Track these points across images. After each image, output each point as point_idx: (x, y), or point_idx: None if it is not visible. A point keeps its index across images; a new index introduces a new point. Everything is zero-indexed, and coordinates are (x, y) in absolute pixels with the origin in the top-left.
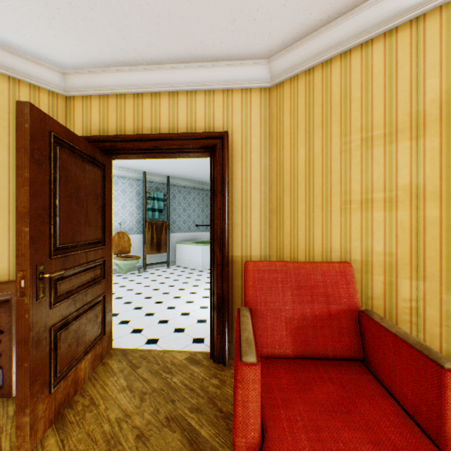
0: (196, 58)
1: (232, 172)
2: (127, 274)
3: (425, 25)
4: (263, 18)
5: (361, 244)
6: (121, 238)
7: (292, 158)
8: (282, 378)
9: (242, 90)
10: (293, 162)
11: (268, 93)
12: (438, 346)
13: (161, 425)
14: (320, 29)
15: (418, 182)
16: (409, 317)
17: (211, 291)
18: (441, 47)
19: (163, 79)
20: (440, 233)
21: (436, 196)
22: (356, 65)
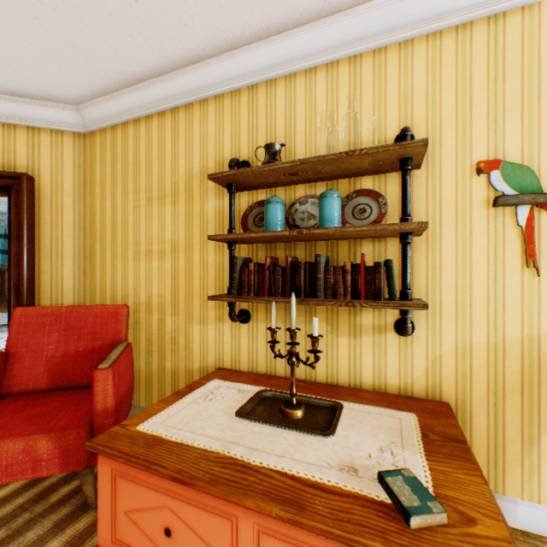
0: None
1: (40, 216)
2: None
3: (179, 116)
4: (44, 71)
5: (146, 288)
6: None
7: (103, 208)
8: (15, 405)
9: (52, 131)
10: (103, 211)
11: (84, 139)
12: (185, 365)
13: None
14: (114, 93)
15: (176, 238)
16: (172, 346)
17: None
18: (187, 136)
19: None
20: (186, 278)
21: (184, 250)
22: (144, 134)
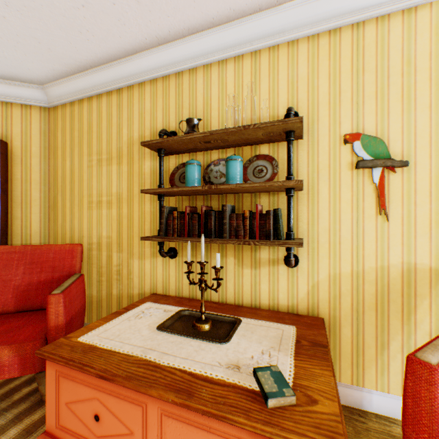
0: None
1: (12, 173)
2: None
3: (123, 95)
4: (13, 58)
5: (97, 231)
6: None
7: (63, 167)
8: None
9: (22, 105)
10: (64, 170)
11: (49, 112)
12: (128, 291)
13: None
14: (71, 76)
15: (120, 191)
16: (117, 276)
17: None
18: (129, 111)
19: None
20: (128, 223)
21: (127, 200)
22: (96, 109)
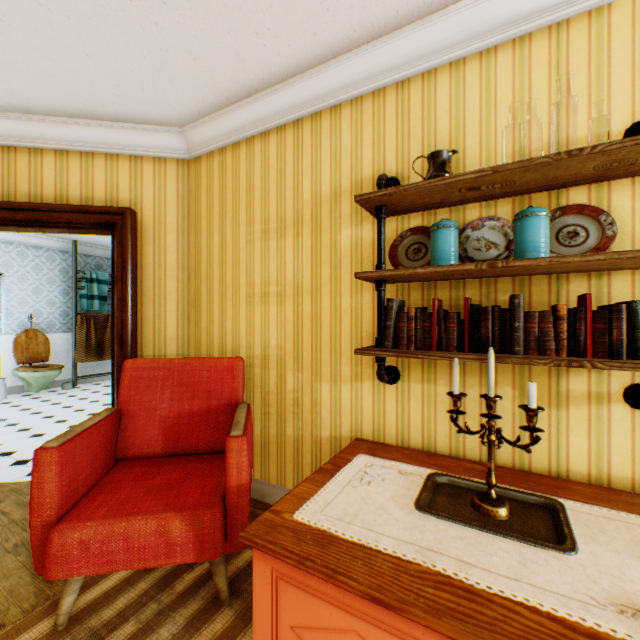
0: (88, 115)
1: (142, 255)
2: (42, 392)
3: (303, 129)
4: (153, 90)
5: (262, 338)
6: (32, 339)
7: (209, 244)
8: (133, 473)
9: (155, 159)
10: (210, 248)
11: (188, 166)
12: (311, 432)
13: (4, 552)
14: (225, 109)
15: (299, 277)
16: (294, 408)
17: (113, 399)
18: (313, 153)
19: (45, 133)
20: (312, 326)
21: (310, 291)
22: (259, 154)
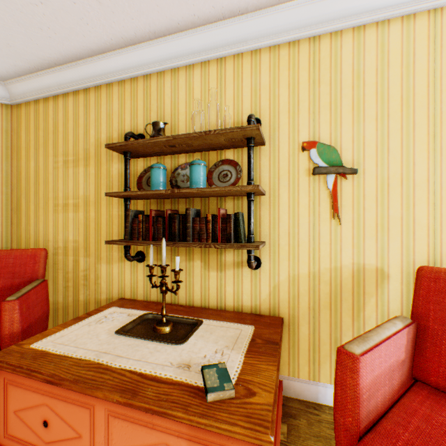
0: None
1: None
2: None
3: (90, 95)
4: None
5: (64, 235)
6: None
7: (27, 168)
8: None
9: None
10: (28, 171)
11: (11, 109)
12: (95, 297)
13: None
14: (35, 73)
15: (88, 194)
16: (84, 281)
17: None
18: (96, 112)
19: None
20: (96, 227)
21: (94, 204)
22: (62, 108)
